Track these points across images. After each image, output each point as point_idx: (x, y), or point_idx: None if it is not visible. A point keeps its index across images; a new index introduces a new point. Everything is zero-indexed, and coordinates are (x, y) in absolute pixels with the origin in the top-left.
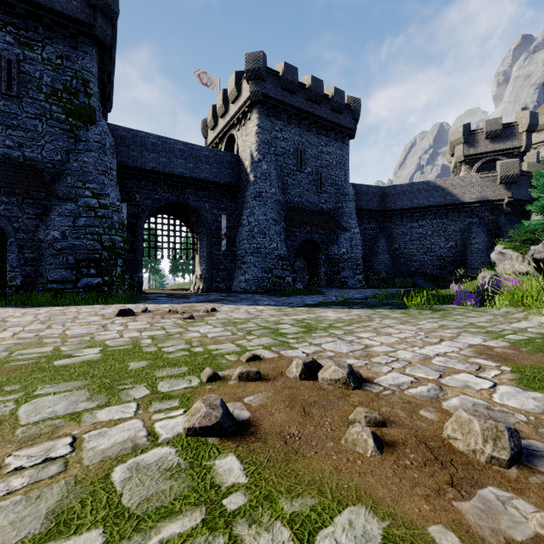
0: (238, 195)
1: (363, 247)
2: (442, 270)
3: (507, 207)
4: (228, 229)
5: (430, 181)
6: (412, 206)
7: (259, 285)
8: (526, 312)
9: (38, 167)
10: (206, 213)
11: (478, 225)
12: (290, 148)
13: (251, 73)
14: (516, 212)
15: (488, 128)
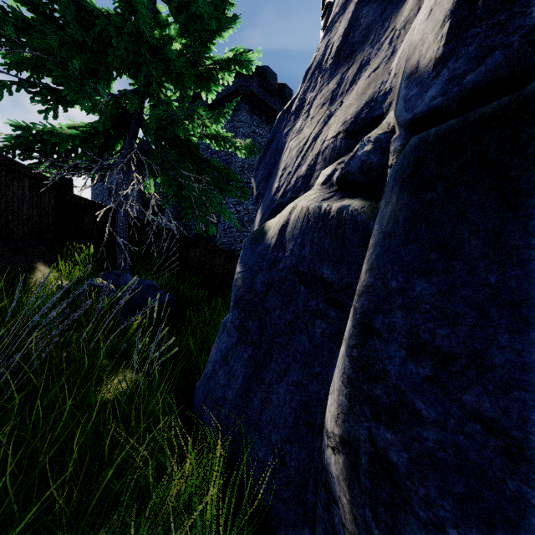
0: None
1: None
2: None
3: None
4: None
5: None
6: None
7: None
8: None
9: None
10: None
11: None
12: None
13: None
14: None
15: None
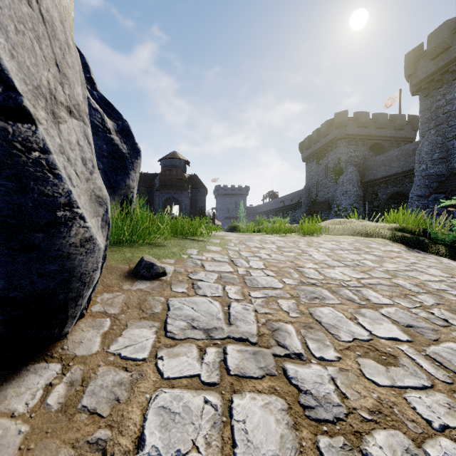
0: None
1: None
2: None
3: None
4: None
5: None
6: None
7: None
8: None
9: (330, 199)
10: None
11: None
12: None
13: (405, 77)
14: None
15: None
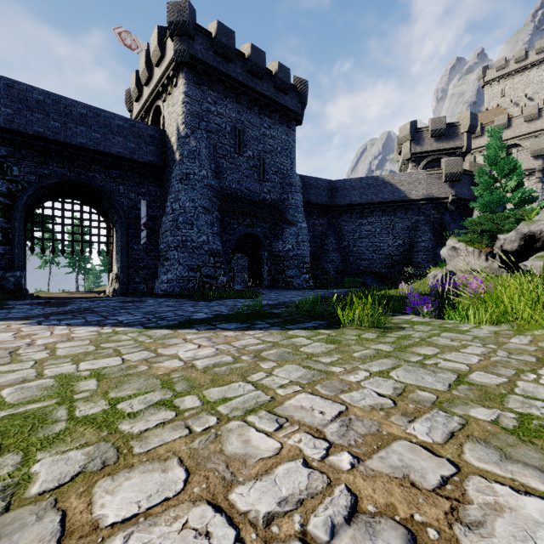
0: (164, 179)
1: (312, 244)
2: (390, 269)
3: (451, 206)
4: (151, 219)
5: (379, 176)
6: (361, 202)
7: (184, 286)
8: (530, 333)
9: None
10: (120, 198)
11: (425, 223)
12: (226, 125)
13: (174, 27)
14: (459, 210)
15: (433, 127)
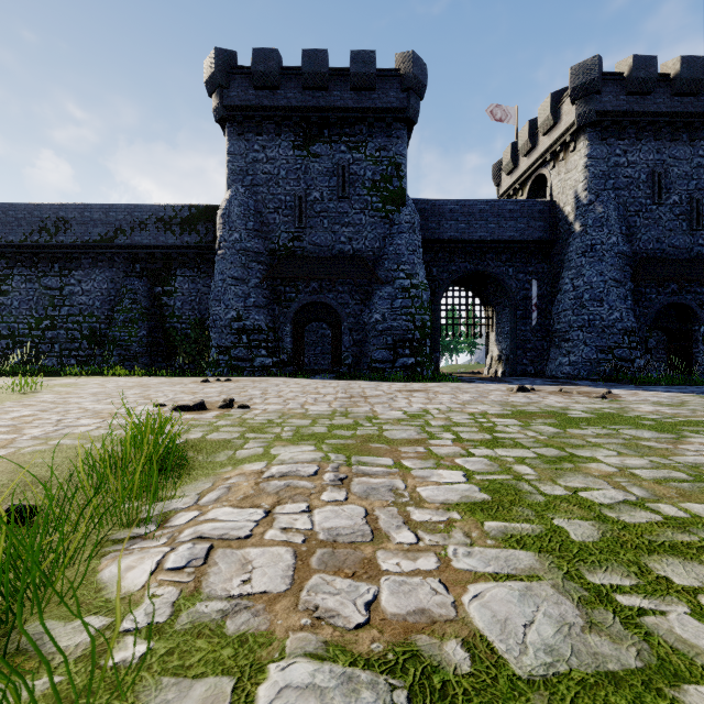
0: (551, 253)
1: None
2: None
3: None
4: (537, 298)
5: None
6: None
7: (592, 369)
8: None
9: (362, 256)
10: (509, 281)
11: None
12: (639, 174)
13: (578, 90)
14: None
15: None
